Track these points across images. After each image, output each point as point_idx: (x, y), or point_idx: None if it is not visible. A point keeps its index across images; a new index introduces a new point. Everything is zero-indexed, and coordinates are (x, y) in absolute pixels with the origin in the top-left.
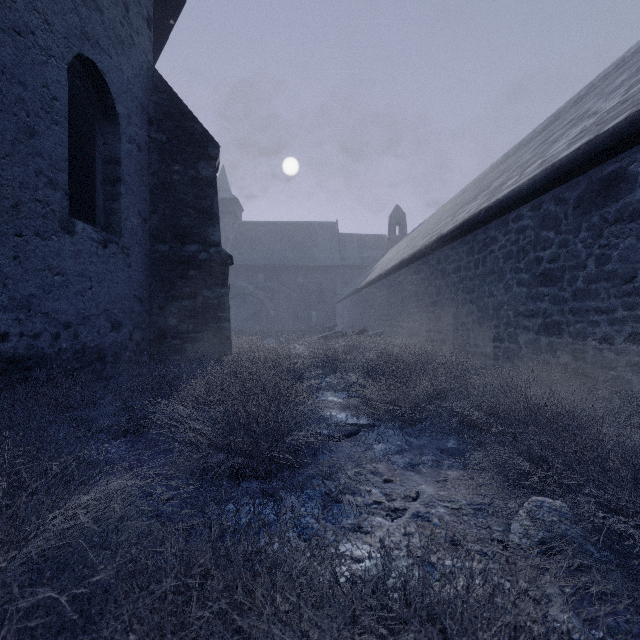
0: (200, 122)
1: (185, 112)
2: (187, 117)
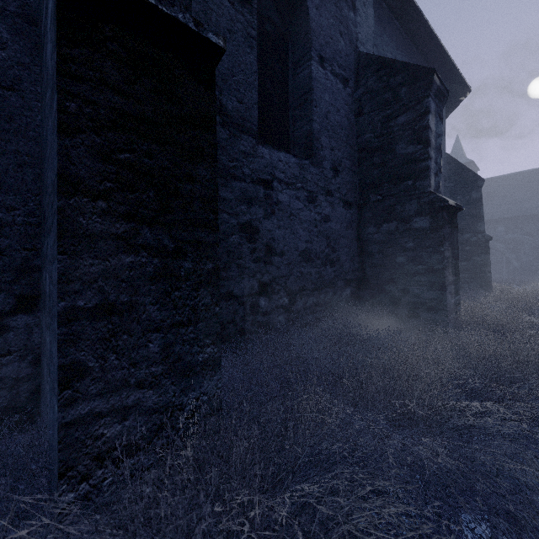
0: (472, 171)
1: (463, 169)
2: (464, 171)
